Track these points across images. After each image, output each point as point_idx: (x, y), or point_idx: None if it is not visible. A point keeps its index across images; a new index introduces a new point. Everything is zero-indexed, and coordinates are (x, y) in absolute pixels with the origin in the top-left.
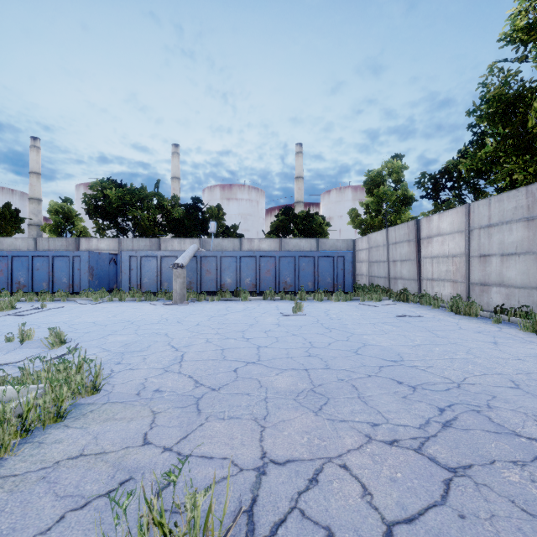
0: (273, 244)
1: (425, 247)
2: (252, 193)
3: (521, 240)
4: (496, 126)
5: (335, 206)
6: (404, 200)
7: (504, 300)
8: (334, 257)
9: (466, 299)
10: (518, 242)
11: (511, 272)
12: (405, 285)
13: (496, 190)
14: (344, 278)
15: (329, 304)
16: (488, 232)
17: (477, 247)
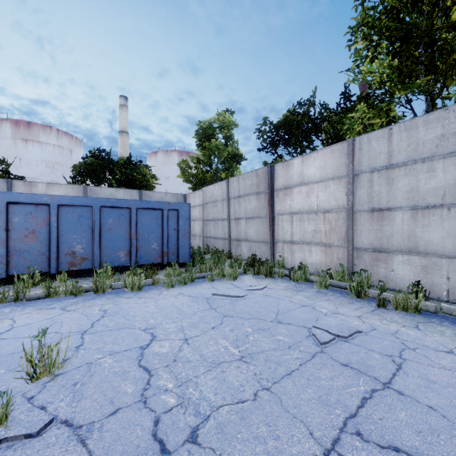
0: (73, 193)
1: (282, 201)
2: (62, 138)
3: (454, 184)
4: (410, 15)
5: (162, 168)
6: (234, 157)
7: (419, 275)
8: (163, 210)
9: (348, 271)
10: (447, 188)
11: (433, 233)
12: (252, 249)
13: (367, 131)
14: (178, 242)
15: (154, 299)
16: (388, 175)
17: (368, 197)
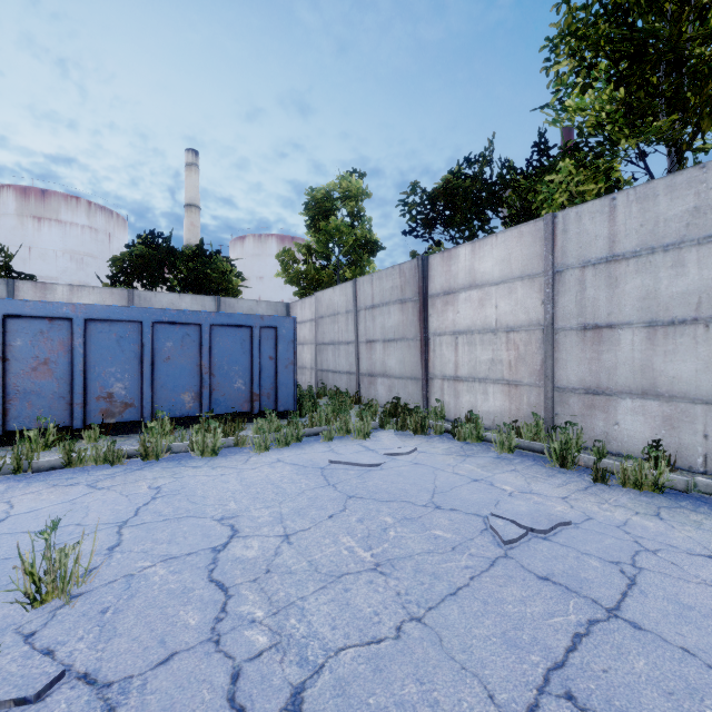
0: (112, 300)
1: (440, 314)
2: (96, 216)
3: None
4: (644, 17)
5: (252, 262)
6: (365, 245)
7: (659, 431)
8: (253, 327)
9: (546, 424)
10: (704, 293)
11: (681, 364)
12: (394, 389)
13: (575, 203)
14: (277, 378)
15: (238, 469)
16: (610, 272)
17: (577, 307)
